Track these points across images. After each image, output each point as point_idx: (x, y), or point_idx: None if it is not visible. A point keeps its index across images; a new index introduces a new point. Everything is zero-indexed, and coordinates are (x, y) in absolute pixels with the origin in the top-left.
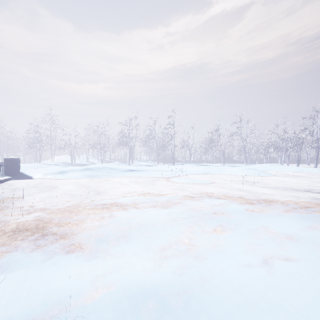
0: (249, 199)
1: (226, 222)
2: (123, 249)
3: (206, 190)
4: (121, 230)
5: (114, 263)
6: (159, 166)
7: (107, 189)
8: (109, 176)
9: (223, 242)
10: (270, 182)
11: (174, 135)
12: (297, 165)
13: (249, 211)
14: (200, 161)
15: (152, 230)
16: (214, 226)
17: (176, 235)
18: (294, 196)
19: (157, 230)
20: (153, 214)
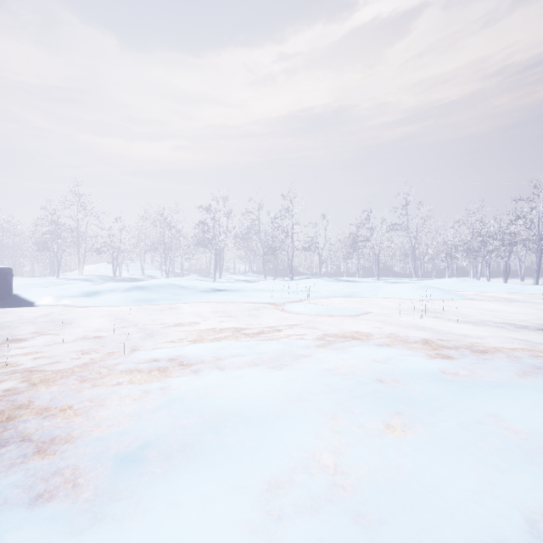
0: (441, 348)
1: (409, 404)
2: (175, 489)
3: (354, 328)
4: (180, 429)
5: (144, 542)
6: (266, 283)
7: (169, 326)
8: (176, 300)
9: (414, 464)
10: (466, 312)
11: (292, 228)
12: (504, 281)
13: (449, 376)
14: (337, 274)
15: (250, 427)
16: (384, 415)
17: (304, 442)
18: (522, 340)
19: (260, 429)
20: (252, 385)
